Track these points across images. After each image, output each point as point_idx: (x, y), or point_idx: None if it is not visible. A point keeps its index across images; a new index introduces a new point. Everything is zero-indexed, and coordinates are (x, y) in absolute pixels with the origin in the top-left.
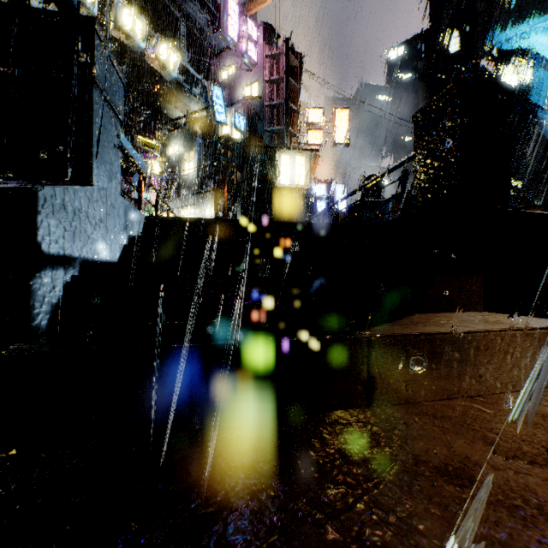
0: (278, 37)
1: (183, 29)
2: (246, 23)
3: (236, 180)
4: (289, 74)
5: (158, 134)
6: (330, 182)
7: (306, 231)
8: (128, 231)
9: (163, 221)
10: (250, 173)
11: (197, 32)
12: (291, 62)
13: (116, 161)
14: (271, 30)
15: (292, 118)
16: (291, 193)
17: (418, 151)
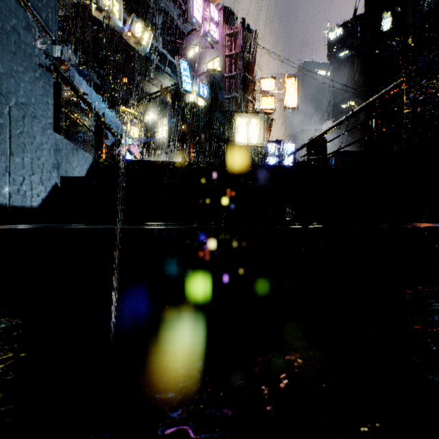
0: (236, 19)
1: (158, 19)
2: (209, 7)
3: (201, 140)
4: (246, 49)
5: (137, 104)
6: (279, 143)
7: (270, 175)
8: (61, 171)
9: (113, 164)
10: (212, 134)
11: (169, 21)
12: (247, 39)
13: (45, 85)
14: (230, 13)
15: (248, 87)
16: (247, 151)
17: (407, 77)
